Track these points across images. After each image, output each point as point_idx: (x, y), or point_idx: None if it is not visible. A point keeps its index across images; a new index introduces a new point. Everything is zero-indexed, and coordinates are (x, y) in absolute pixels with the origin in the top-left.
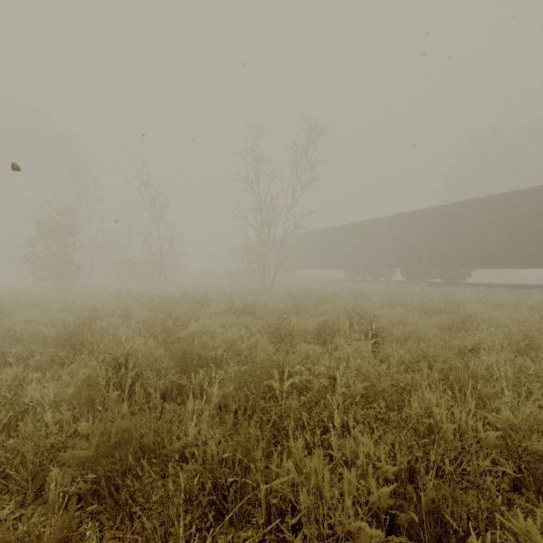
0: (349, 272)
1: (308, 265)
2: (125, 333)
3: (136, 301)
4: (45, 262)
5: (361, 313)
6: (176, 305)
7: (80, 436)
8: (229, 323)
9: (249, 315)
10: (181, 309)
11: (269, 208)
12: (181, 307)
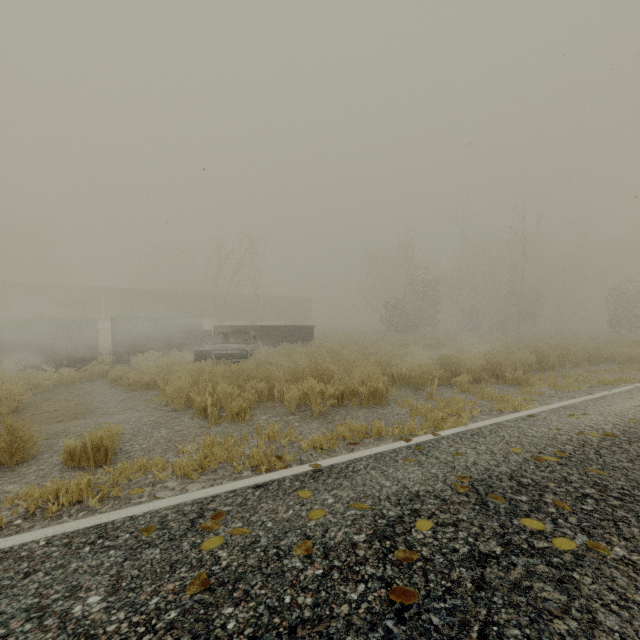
0: None
1: None
2: None
3: None
4: None
5: None
6: None
7: None
8: None
9: None
10: None
11: None
12: None
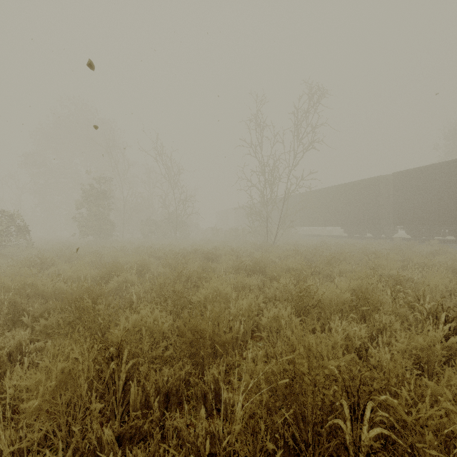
0: (348, 229)
1: (305, 222)
2: (137, 292)
3: (154, 255)
4: (88, 221)
5: (397, 278)
6: (188, 261)
7: (56, 455)
8: (241, 284)
9: (259, 273)
10: (193, 265)
11: (272, 169)
12: (193, 263)
